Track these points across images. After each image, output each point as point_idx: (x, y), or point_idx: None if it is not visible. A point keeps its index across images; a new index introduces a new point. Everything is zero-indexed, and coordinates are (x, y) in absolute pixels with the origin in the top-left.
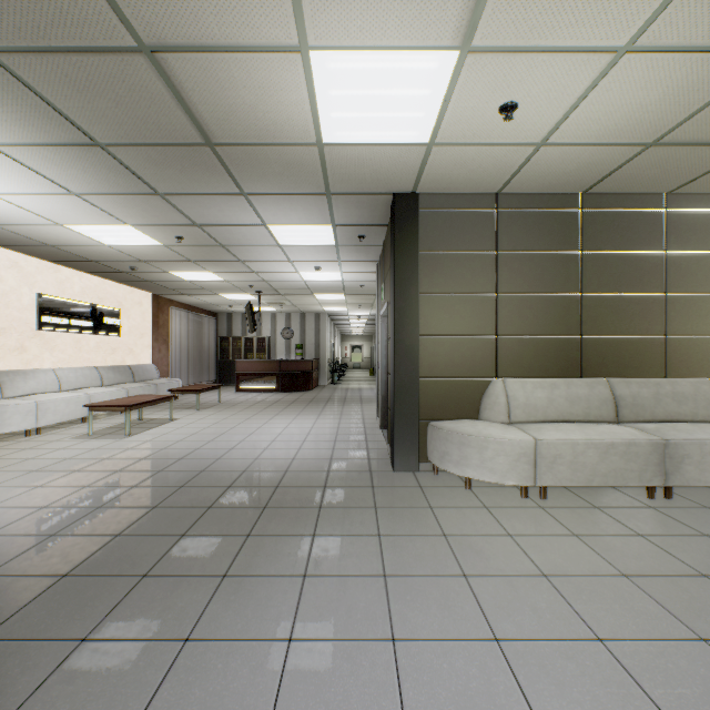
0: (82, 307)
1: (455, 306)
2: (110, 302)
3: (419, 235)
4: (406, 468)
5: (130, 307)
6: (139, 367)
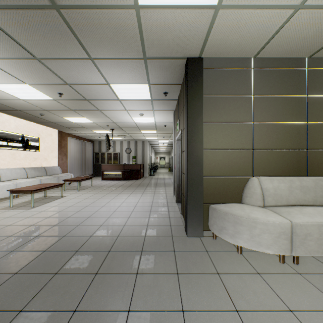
0: (16, 136)
1: (226, 130)
2: (33, 133)
3: (203, 85)
4: (195, 234)
5: (45, 137)
6: (49, 168)
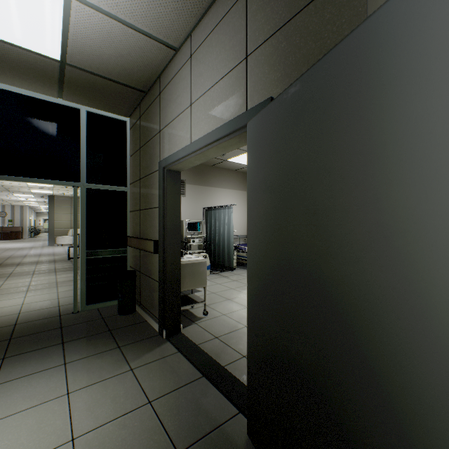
0: None
1: (63, 216)
2: None
3: (55, 203)
4: (52, 245)
5: None
6: None
